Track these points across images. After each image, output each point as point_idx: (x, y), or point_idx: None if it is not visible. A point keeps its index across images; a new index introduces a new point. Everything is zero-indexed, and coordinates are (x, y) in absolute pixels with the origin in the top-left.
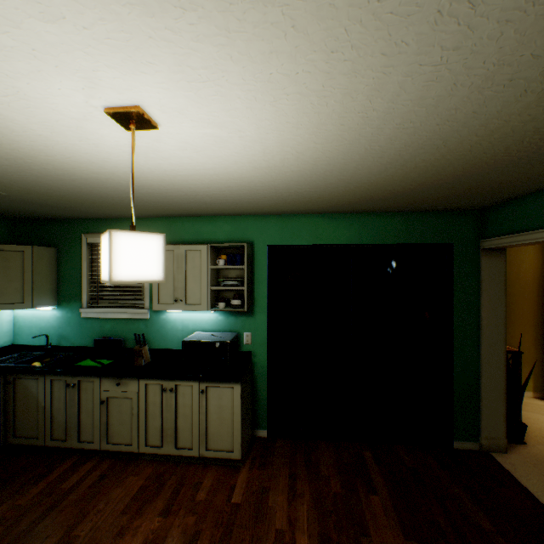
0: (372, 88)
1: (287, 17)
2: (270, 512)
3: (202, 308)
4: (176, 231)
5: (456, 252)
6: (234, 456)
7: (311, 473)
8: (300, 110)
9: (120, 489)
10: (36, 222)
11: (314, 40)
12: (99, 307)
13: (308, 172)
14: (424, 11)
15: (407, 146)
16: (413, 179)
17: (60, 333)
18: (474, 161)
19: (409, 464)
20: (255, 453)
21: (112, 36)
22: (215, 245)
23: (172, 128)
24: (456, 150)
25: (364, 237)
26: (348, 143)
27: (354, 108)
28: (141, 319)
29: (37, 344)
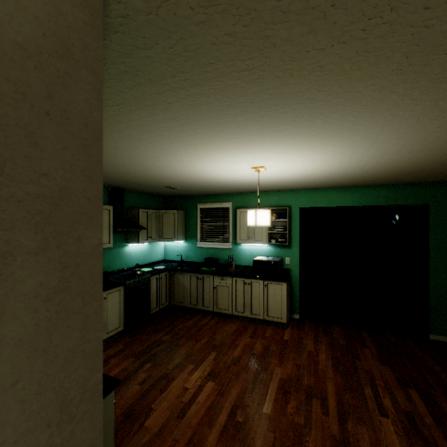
0: (351, 157)
1: (319, 152)
2: (304, 345)
3: (263, 243)
4: (246, 201)
5: (431, 210)
6: (282, 321)
7: (327, 335)
8: (322, 162)
9: (227, 327)
10: (175, 198)
11: (328, 153)
12: (205, 241)
13: (325, 175)
14: (362, 148)
15: (374, 166)
16: (386, 173)
17: (186, 254)
18: (417, 166)
19: (392, 341)
20: (293, 324)
21: (267, 158)
22: (270, 208)
23: (270, 169)
24: (402, 165)
25: (362, 201)
26: (344, 167)
27: (344, 160)
28: (227, 248)
29: (175, 260)
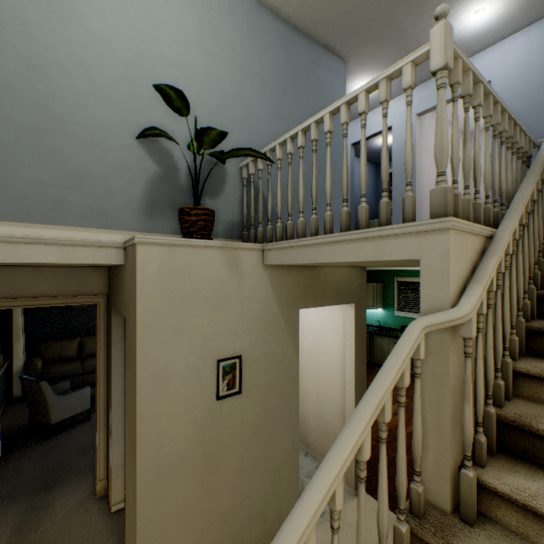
0: None
1: None
2: None
3: None
4: None
5: None
6: None
7: None
8: None
9: None
10: (373, 271)
11: None
12: (402, 311)
13: None
14: None
15: None
16: None
17: (384, 321)
18: None
19: None
20: None
21: None
22: None
23: None
24: None
25: None
26: None
27: None
28: None
29: (374, 324)
